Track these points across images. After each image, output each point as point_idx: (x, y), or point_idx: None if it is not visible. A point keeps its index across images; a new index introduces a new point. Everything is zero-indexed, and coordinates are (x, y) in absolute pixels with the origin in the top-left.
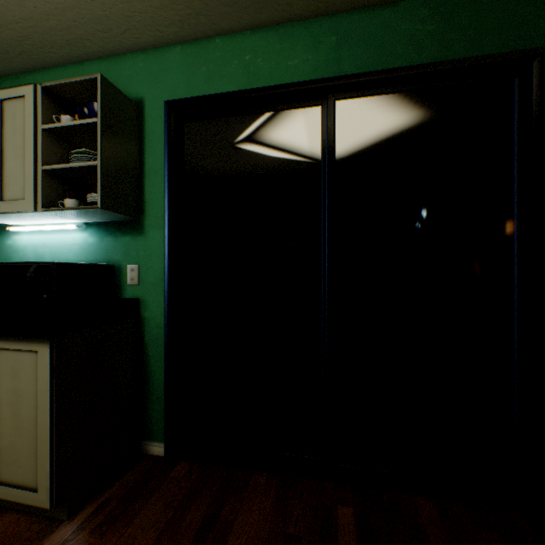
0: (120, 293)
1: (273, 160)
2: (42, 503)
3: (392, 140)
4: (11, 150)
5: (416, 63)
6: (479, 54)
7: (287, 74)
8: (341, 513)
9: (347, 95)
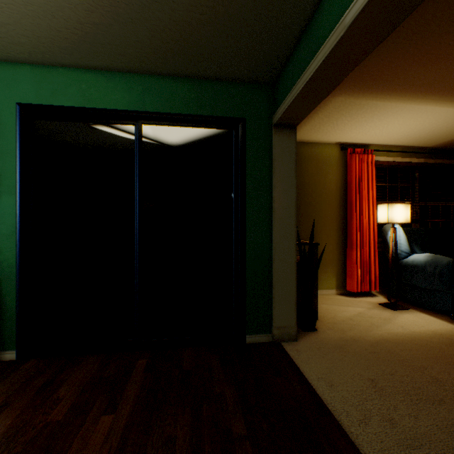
0: None
1: (119, 145)
2: None
3: (199, 143)
4: None
5: (187, 113)
6: (216, 115)
7: (111, 103)
8: (139, 362)
9: (150, 123)
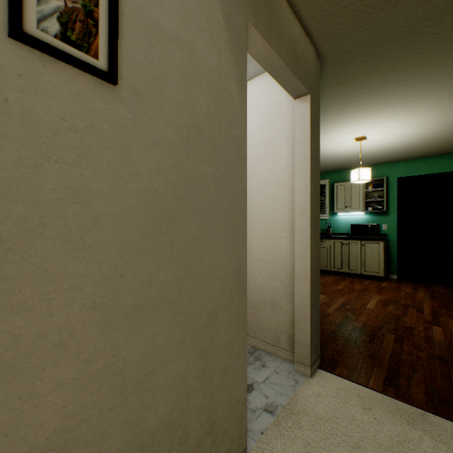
0: (378, 232)
1: None
2: (380, 275)
3: None
4: (353, 196)
5: None
6: None
7: (445, 169)
8: None
9: None
